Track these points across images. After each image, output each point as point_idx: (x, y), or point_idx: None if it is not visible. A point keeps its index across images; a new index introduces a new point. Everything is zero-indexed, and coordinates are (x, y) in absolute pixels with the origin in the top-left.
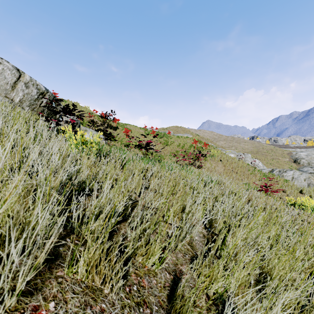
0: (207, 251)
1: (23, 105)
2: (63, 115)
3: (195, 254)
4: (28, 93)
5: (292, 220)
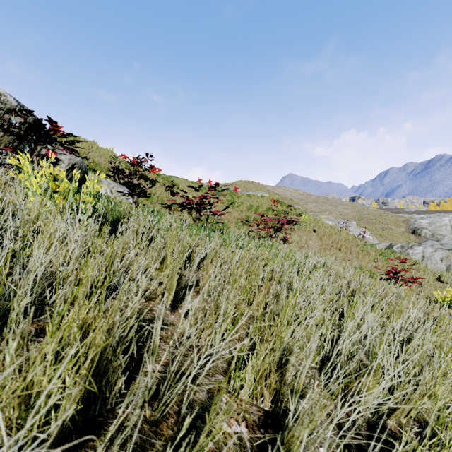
0: None
1: None
2: (31, 142)
3: None
4: None
5: None
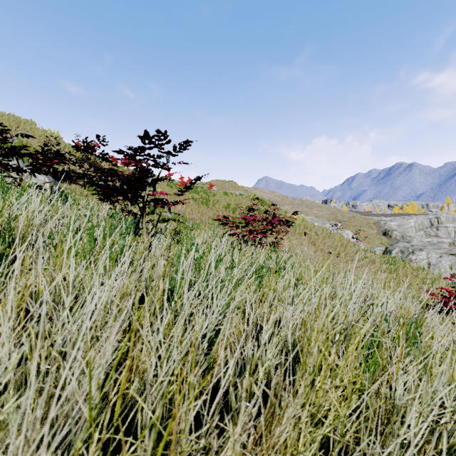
0: None
1: None
2: None
3: None
4: None
5: None
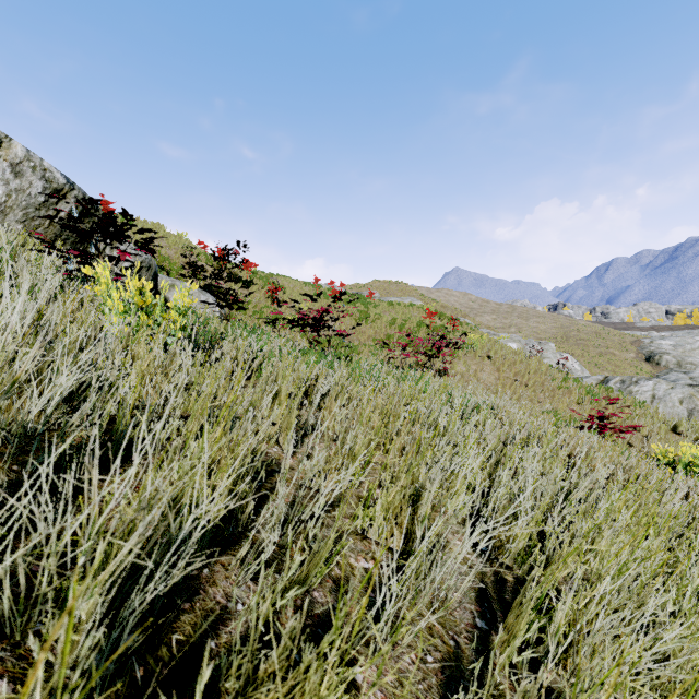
0: (486, 627)
1: (7, 218)
2: (98, 240)
3: (452, 645)
4: (21, 189)
5: (687, 508)
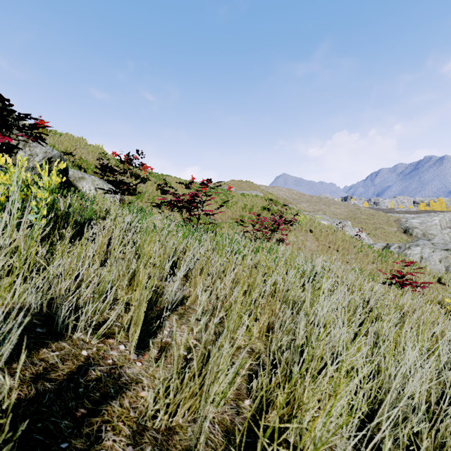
0: None
1: None
2: None
3: None
4: None
5: None
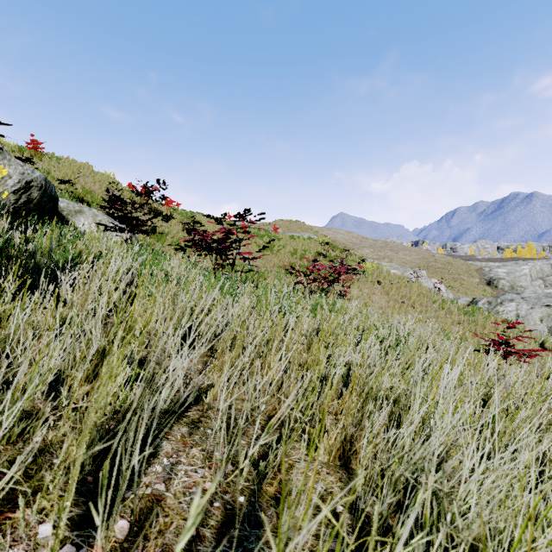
0: None
1: None
2: None
3: None
4: None
5: None
